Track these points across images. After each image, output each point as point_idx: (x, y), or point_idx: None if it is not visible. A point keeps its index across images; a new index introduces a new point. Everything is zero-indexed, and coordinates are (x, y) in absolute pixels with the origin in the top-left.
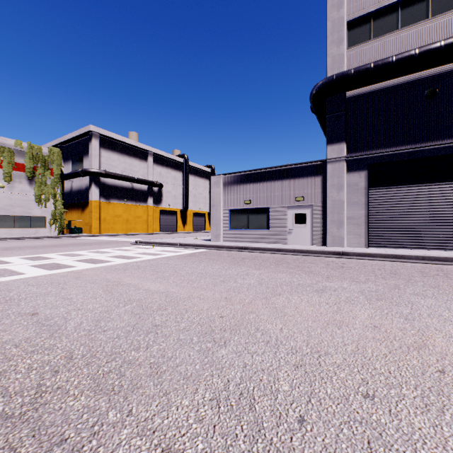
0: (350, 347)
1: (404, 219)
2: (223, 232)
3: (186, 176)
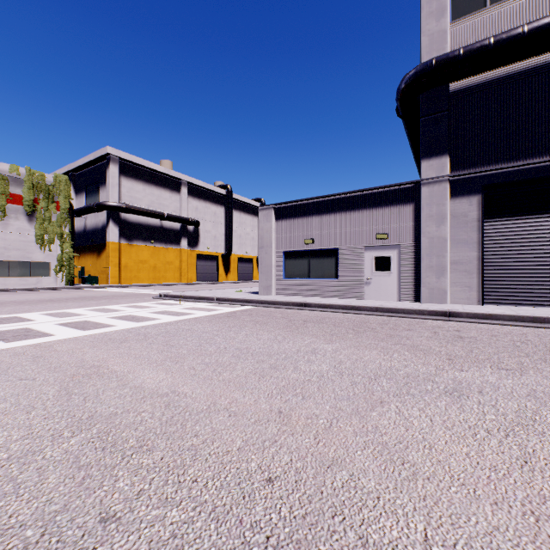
0: None
1: (537, 264)
2: (275, 282)
3: (229, 212)
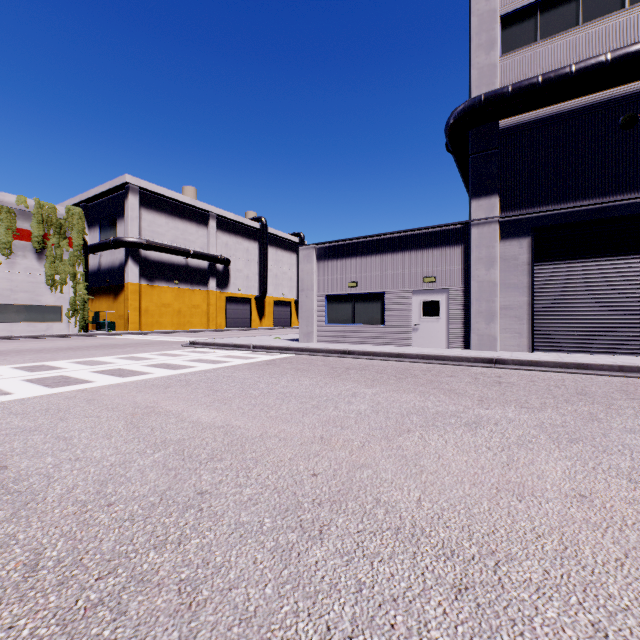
0: (550, 542)
1: (587, 310)
2: (316, 329)
3: (264, 248)
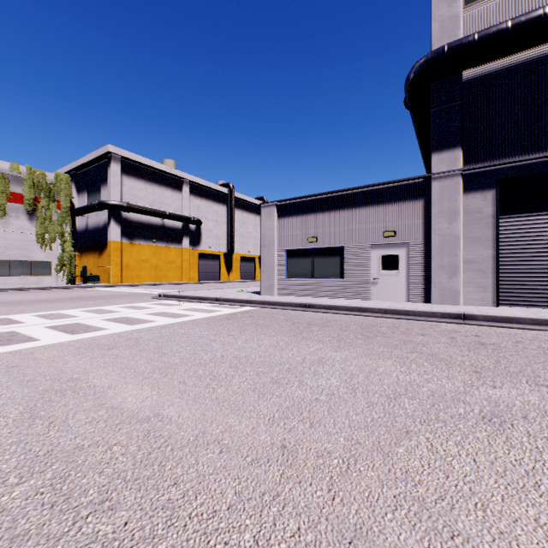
0: None
1: None
2: (277, 282)
3: (231, 211)
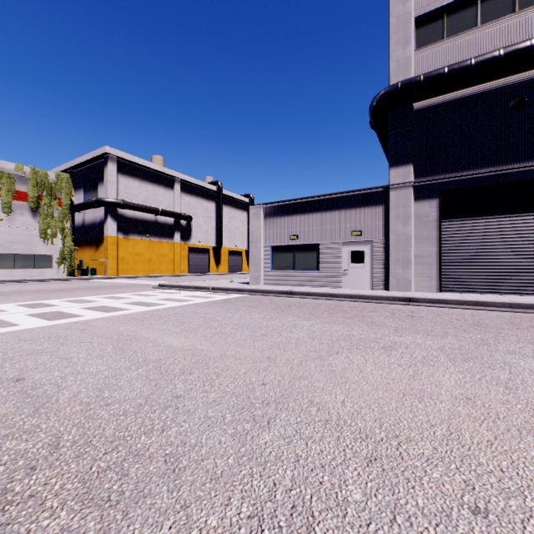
0: (440, 429)
1: (485, 258)
2: (264, 273)
3: (220, 207)
